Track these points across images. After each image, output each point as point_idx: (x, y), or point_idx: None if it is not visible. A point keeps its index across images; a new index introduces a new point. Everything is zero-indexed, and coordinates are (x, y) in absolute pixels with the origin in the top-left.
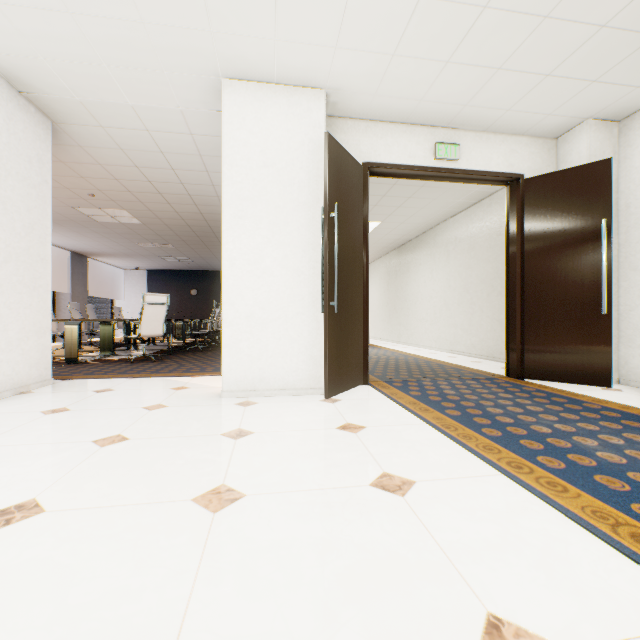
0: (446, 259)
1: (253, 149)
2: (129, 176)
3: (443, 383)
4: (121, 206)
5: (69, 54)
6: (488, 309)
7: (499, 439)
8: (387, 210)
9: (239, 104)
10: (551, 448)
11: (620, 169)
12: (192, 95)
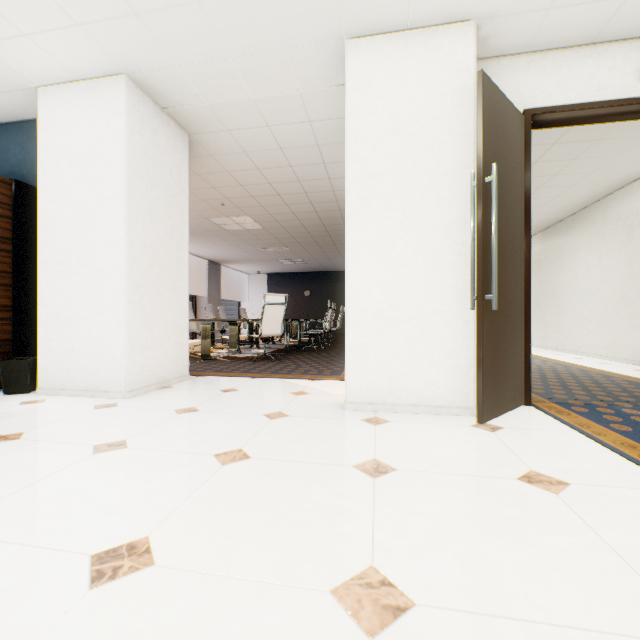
0: (625, 238)
1: (381, 115)
2: (251, 180)
3: None
4: (245, 213)
5: (198, 54)
6: None
7: None
8: (536, 182)
9: (364, 65)
10: None
11: None
12: (312, 72)
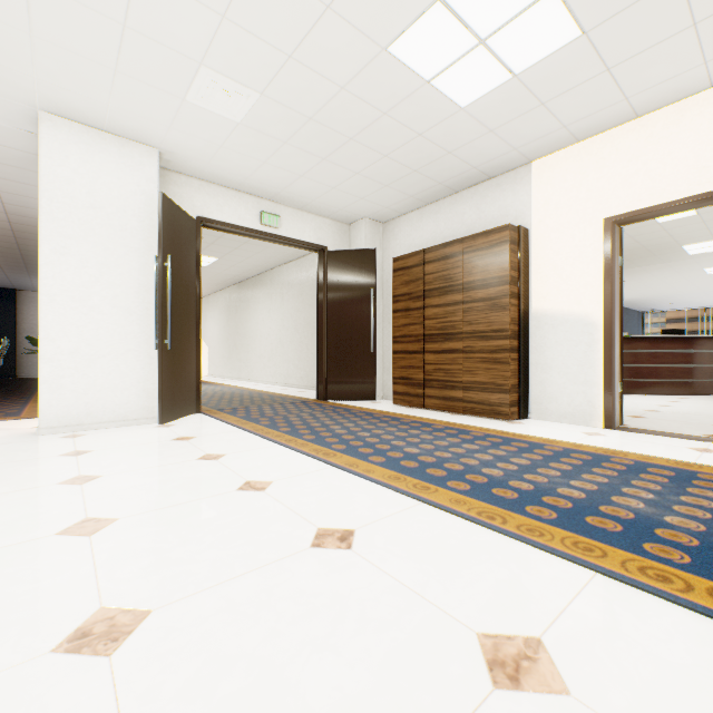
0: (281, 301)
1: (79, 189)
2: None
3: (267, 407)
4: None
5: None
6: (312, 347)
7: (288, 431)
8: (225, 249)
9: (61, 141)
10: (314, 432)
11: (384, 255)
12: None
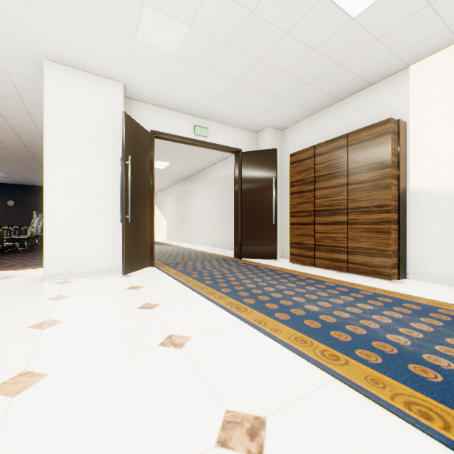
0: (211, 190)
1: (70, 112)
2: None
3: (199, 263)
4: None
5: None
6: (231, 221)
7: (210, 284)
8: (174, 156)
9: (59, 80)
10: (230, 285)
11: (282, 153)
12: (17, 63)
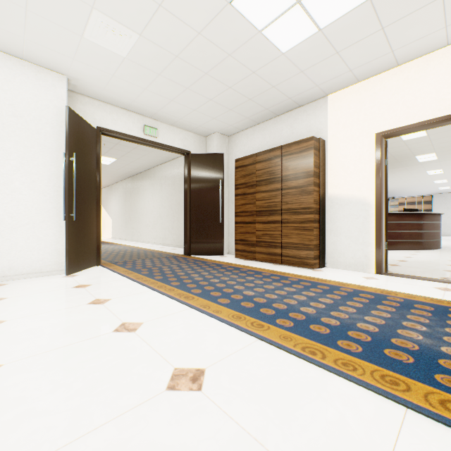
0: (161, 188)
1: (3, 101)
2: None
3: (148, 260)
4: None
5: None
6: (181, 219)
7: (160, 279)
8: (121, 152)
9: None
10: (180, 279)
11: (229, 158)
12: None
